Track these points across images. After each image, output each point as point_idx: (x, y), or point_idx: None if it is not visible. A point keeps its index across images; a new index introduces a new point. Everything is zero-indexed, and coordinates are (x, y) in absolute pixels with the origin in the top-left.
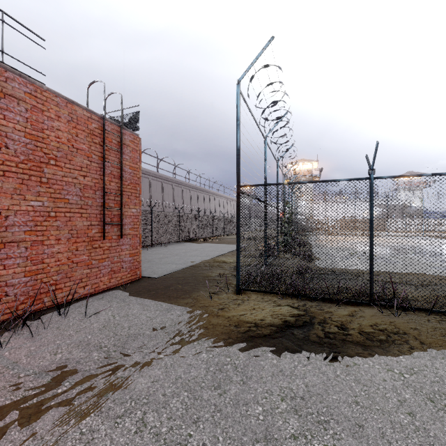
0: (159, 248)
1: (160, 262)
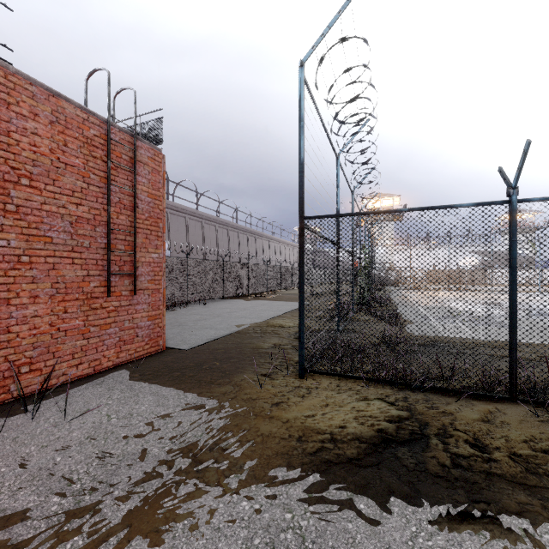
0: (197, 306)
1: (195, 326)
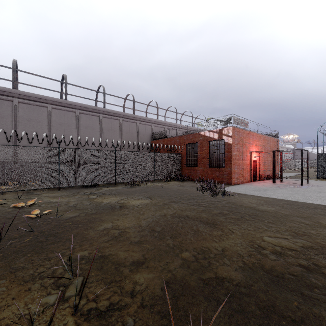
0: None
1: None
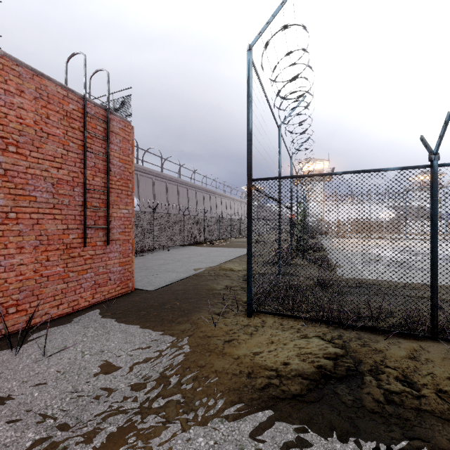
0: (162, 252)
1: (159, 269)
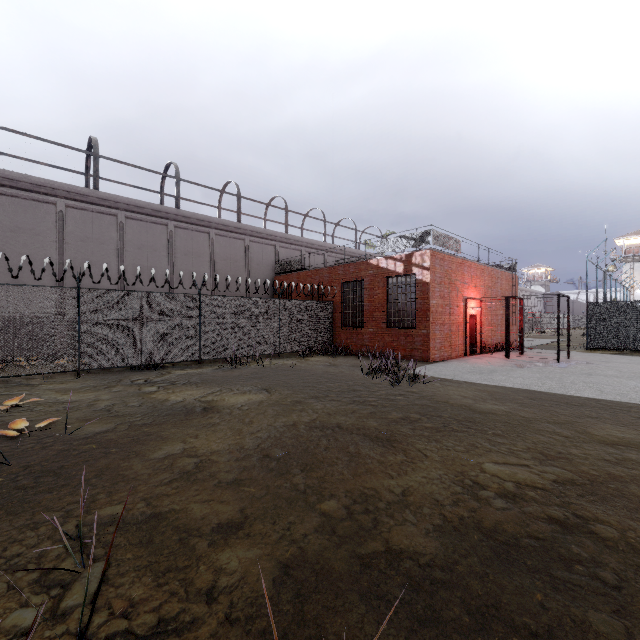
0: None
1: None
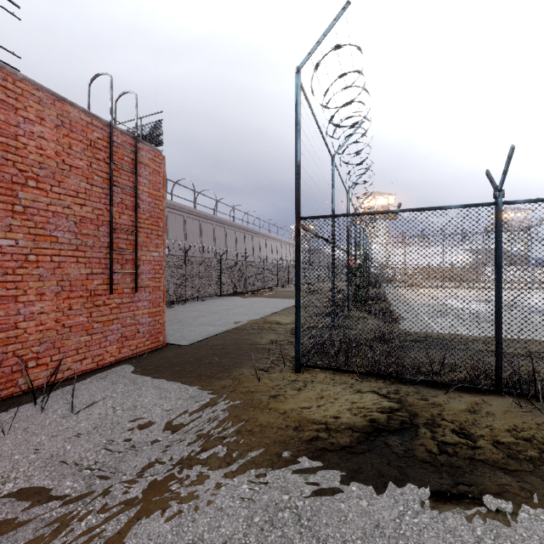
0: (195, 304)
1: (194, 323)
